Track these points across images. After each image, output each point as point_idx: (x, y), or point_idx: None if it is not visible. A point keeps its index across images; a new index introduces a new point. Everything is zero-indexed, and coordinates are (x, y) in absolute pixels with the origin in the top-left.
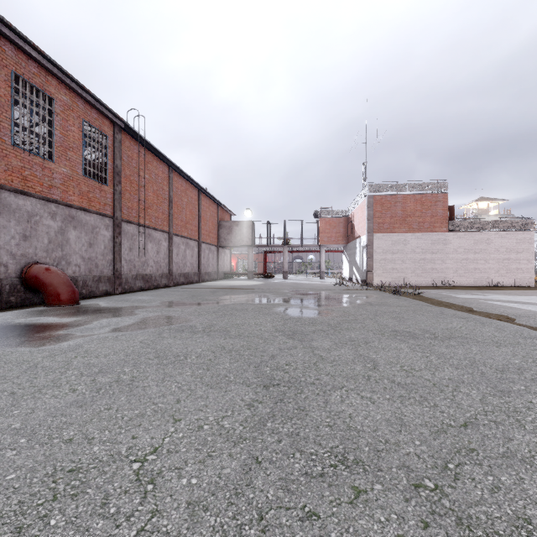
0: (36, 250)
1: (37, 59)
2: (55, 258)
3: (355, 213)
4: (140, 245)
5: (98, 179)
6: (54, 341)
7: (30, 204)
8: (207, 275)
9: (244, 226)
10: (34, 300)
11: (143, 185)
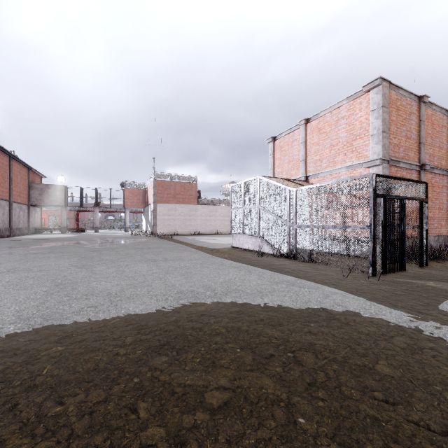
0: None
1: None
2: None
3: (148, 188)
4: None
5: None
6: None
7: None
8: (18, 230)
9: (57, 189)
10: None
11: None
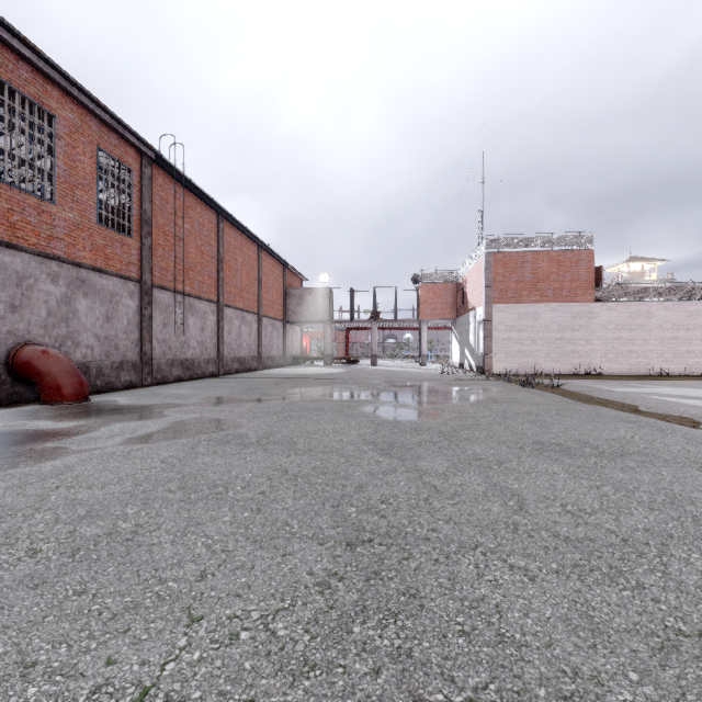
0: (29, 326)
1: (30, 60)
2: (57, 337)
3: (468, 277)
4: (178, 319)
5: (119, 228)
6: (34, 460)
7: (21, 261)
8: (270, 360)
9: (319, 294)
10: (27, 396)
11: (183, 237)
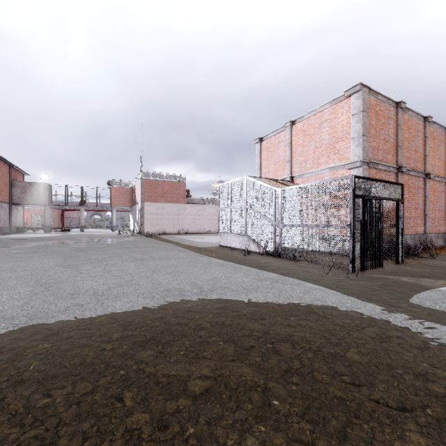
0: None
1: None
2: None
3: (136, 187)
4: None
5: None
6: None
7: None
8: None
9: (41, 187)
10: None
11: None
